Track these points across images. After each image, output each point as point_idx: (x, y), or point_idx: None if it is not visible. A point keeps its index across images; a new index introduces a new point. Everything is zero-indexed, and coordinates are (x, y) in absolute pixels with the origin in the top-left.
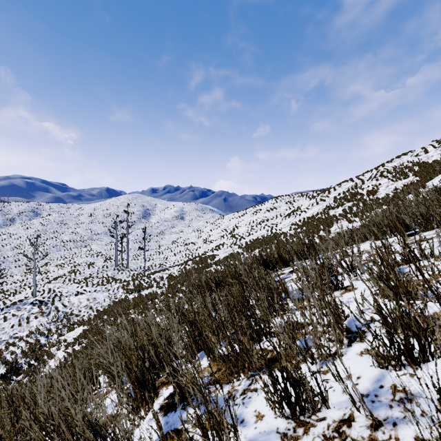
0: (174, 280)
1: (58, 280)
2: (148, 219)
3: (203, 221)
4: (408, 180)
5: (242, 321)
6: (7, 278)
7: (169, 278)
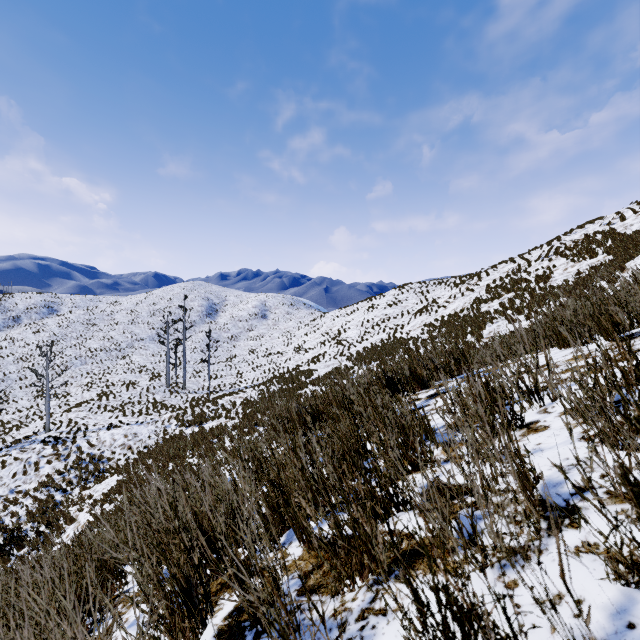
0: (252, 407)
1: (82, 407)
2: (215, 318)
3: (295, 321)
4: (597, 259)
5: (359, 485)
6: (9, 404)
7: (244, 403)
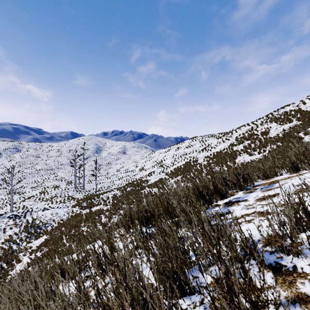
0: (117, 199)
1: (31, 199)
2: (100, 154)
3: (139, 155)
4: (293, 123)
5: None
6: None
7: (113, 197)
